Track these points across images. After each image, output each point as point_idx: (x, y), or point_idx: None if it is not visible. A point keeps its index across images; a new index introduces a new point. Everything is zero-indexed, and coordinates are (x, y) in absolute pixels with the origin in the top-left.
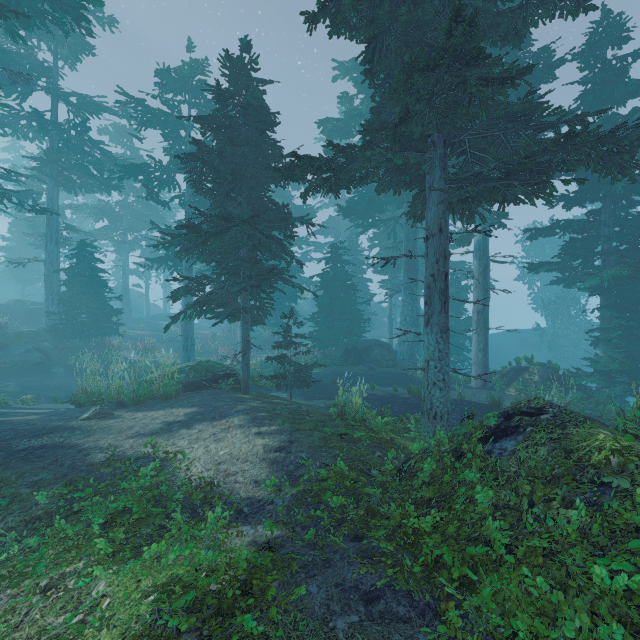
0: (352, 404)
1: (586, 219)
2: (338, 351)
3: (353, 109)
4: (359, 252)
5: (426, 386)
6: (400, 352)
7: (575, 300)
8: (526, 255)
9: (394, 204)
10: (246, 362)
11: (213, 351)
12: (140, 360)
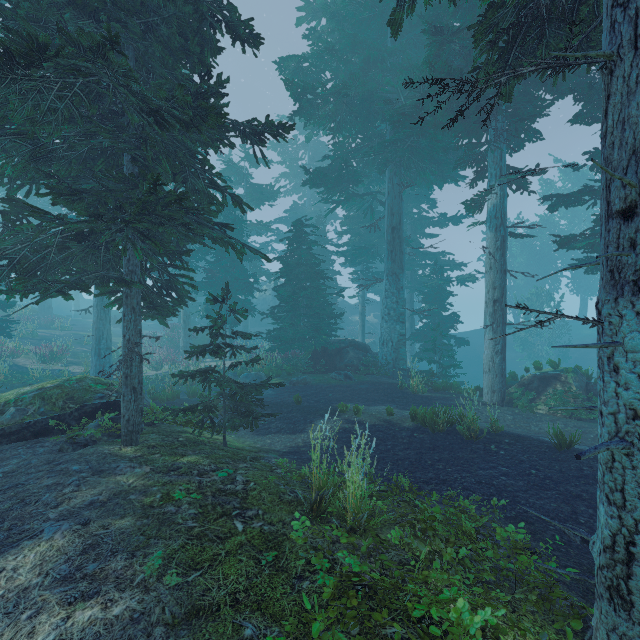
0: (344, 491)
1: None
2: (304, 354)
3: (323, 42)
4: (327, 240)
5: (639, 507)
6: (382, 355)
7: (549, 297)
8: None
9: (371, 176)
10: (131, 384)
11: (149, 355)
12: (34, 369)
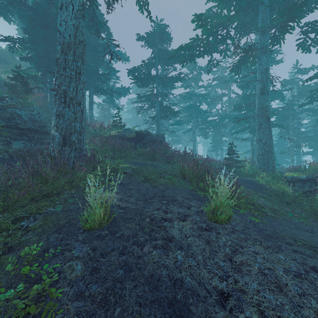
0: None
1: None
2: None
3: None
4: None
5: None
6: None
7: None
8: None
9: None
10: None
11: None
12: None
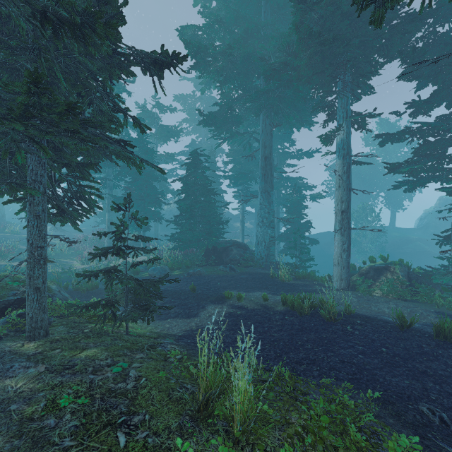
0: (231, 397)
1: (440, 122)
2: (199, 251)
3: (213, 15)
4: (216, 168)
5: None
6: (257, 252)
7: (371, 210)
8: (334, 178)
9: (249, 120)
10: (35, 285)
11: (81, 252)
12: None
